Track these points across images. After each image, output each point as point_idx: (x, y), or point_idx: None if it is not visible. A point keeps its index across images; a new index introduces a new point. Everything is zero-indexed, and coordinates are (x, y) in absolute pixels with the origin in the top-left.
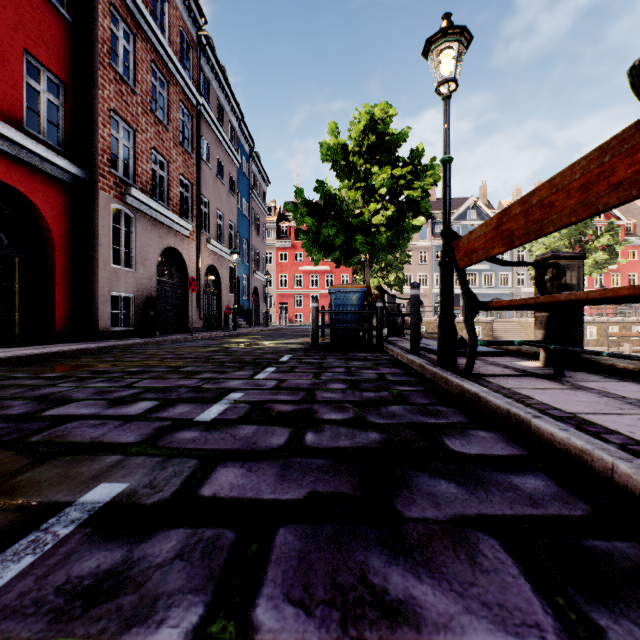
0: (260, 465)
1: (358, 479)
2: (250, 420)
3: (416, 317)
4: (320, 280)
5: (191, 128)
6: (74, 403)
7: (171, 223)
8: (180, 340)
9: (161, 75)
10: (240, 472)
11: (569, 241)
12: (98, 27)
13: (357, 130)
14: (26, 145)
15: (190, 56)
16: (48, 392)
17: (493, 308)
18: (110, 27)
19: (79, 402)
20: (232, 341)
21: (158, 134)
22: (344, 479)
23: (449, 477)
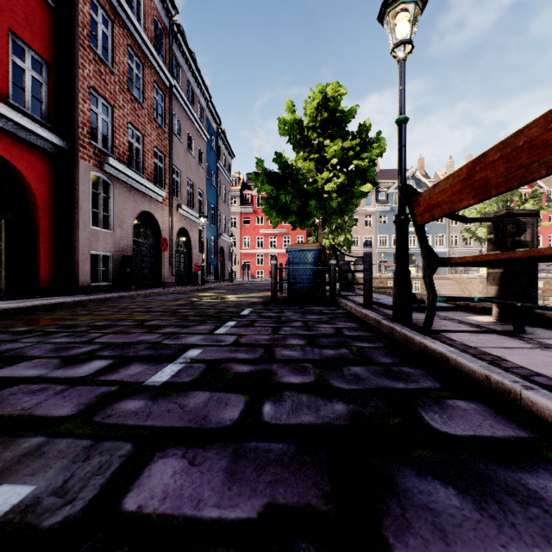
0: (206, 453)
1: (328, 479)
2: (203, 384)
3: (369, 273)
4: (278, 241)
5: (164, 106)
6: (26, 362)
7: (146, 190)
8: (153, 294)
9: (137, 58)
10: (180, 466)
11: (497, 206)
12: (78, 12)
13: (311, 107)
14: (11, 117)
15: (163, 42)
16: (6, 348)
17: (453, 264)
18: (90, 13)
19: (31, 361)
20: (199, 295)
21: (134, 110)
22: (310, 479)
23: (444, 476)
